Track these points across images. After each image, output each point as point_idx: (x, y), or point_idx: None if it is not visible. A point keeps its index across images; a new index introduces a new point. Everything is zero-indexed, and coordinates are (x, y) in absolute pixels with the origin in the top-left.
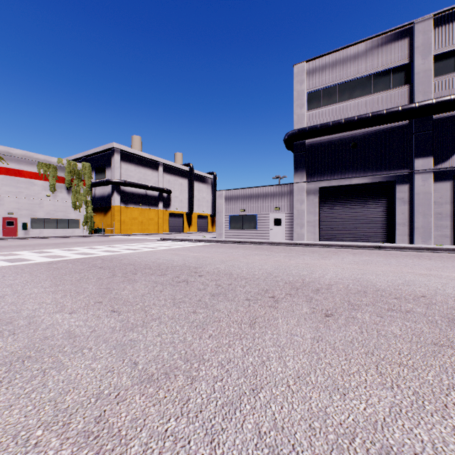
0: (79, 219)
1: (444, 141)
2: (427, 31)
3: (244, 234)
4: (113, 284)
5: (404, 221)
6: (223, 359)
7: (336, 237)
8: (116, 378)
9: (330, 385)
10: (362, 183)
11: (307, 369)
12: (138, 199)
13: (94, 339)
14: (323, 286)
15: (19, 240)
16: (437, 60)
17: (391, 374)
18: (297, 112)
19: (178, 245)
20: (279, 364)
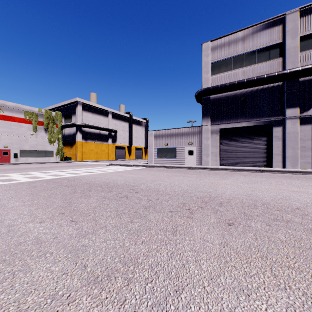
0: (53, 150)
1: (307, 96)
2: (295, 20)
3: (167, 161)
4: (73, 198)
5: (279, 152)
6: (152, 262)
7: (231, 163)
8: (69, 280)
9: (237, 286)
10: (250, 126)
11: (217, 271)
12: (94, 136)
13: (56, 244)
14: (224, 200)
15: (11, 165)
16: (302, 40)
17: (283, 276)
18: (204, 76)
19: (122, 169)
20: (195, 267)
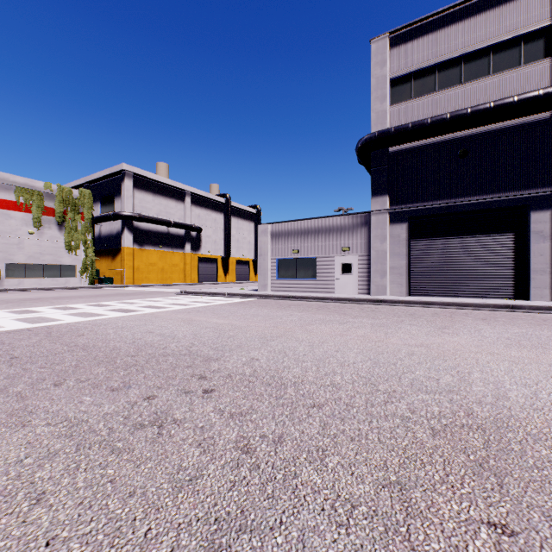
0: (76, 265)
1: None
2: None
3: (298, 285)
4: None
5: (544, 266)
6: None
7: (435, 291)
8: None
9: None
10: (477, 210)
11: None
12: (158, 239)
13: None
14: None
15: None
16: None
17: None
18: (376, 108)
19: (201, 302)
20: None
